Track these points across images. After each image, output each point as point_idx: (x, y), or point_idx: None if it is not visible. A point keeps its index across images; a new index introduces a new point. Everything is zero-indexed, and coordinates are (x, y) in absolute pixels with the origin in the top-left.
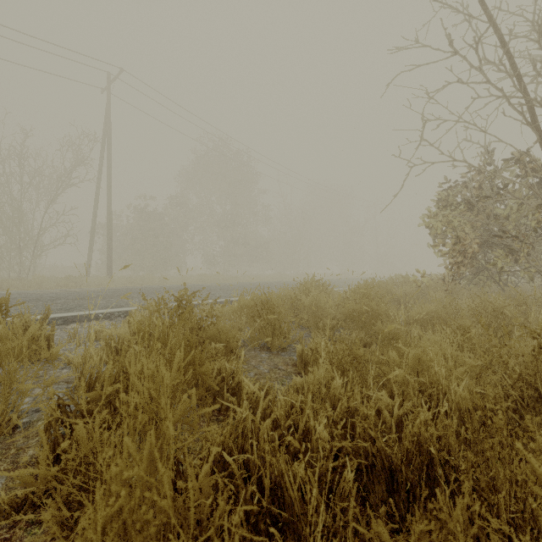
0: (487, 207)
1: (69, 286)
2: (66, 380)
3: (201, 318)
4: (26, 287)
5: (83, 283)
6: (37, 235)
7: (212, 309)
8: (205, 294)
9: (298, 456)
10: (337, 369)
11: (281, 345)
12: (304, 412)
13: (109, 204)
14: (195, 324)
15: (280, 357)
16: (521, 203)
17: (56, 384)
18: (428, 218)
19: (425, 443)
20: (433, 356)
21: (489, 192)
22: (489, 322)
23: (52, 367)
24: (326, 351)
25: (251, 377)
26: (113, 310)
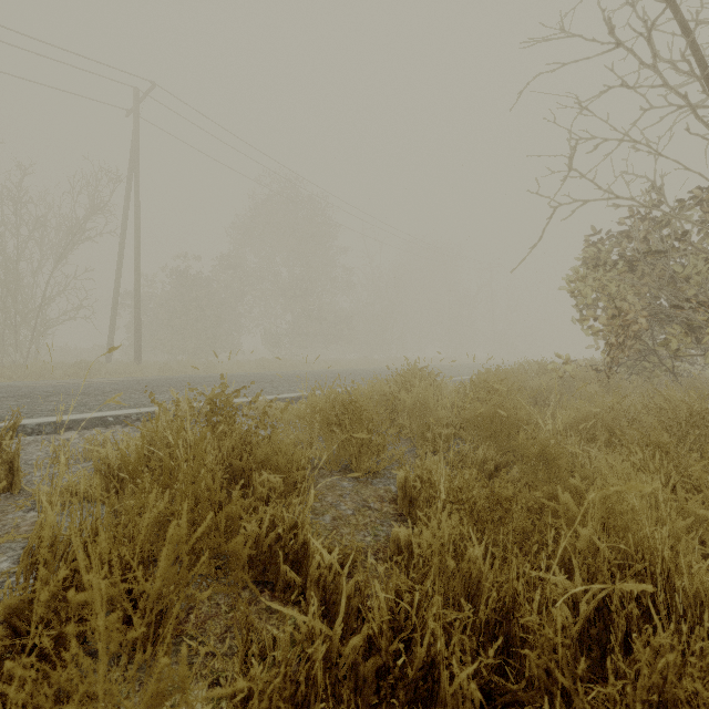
0: (657, 266)
1: (80, 375)
2: (27, 533)
3: (247, 430)
4: (22, 377)
5: (100, 371)
6: (39, 307)
7: (266, 416)
8: (263, 387)
9: (413, 708)
10: (469, 521)
11: (372, 468)
12: (421, 615)
13: (137, 265)
14: (237, 441)
15: (371, 488)
16: (706, 260)
17: (8, 542)
18: (575, 282)
19: (673, 704)
20: (638, 503)
21: (661, 245)
22: (683, 432)
23: (13, 507)
24: (448, 486)
25: (325, 523)
26: (130, 411)
